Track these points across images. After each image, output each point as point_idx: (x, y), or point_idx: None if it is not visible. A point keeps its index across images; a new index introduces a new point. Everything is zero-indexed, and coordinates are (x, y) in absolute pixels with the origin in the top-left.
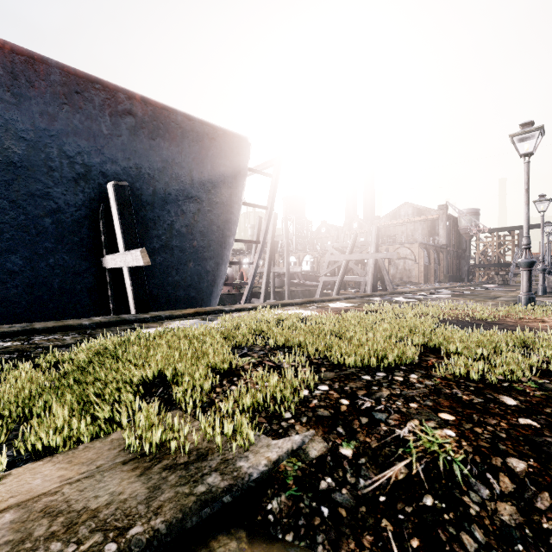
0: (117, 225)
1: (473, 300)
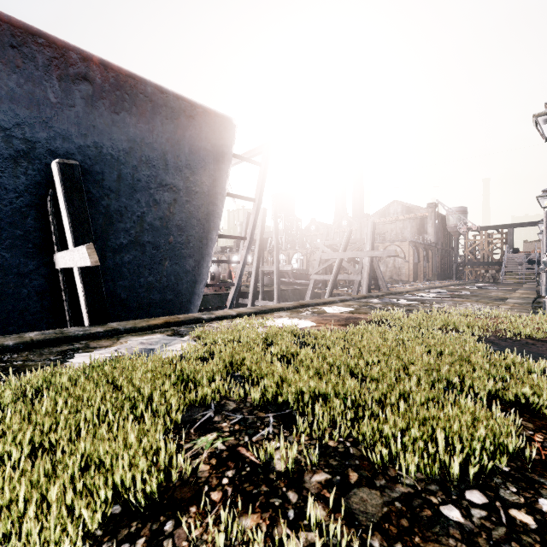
0: (64, 214)
1: (479, 302)
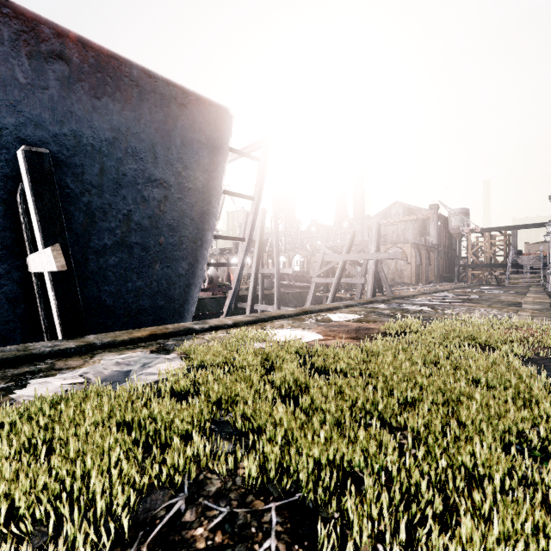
0: (32, 211)
1: (493, 308)
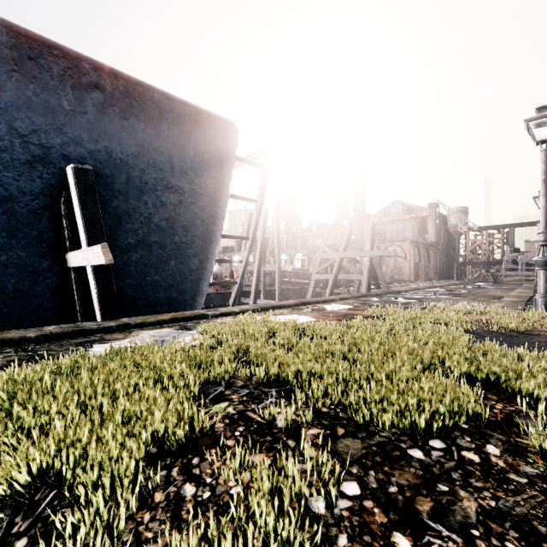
0: (78, 216)
1: (476, 301)
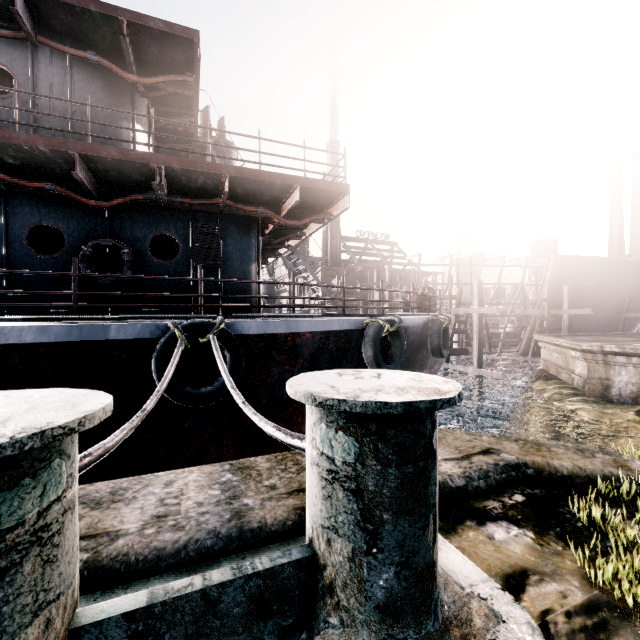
0: None
1: None
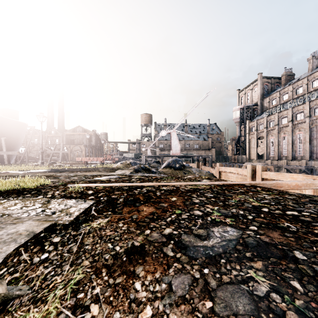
0: (4, 146)
1: None
